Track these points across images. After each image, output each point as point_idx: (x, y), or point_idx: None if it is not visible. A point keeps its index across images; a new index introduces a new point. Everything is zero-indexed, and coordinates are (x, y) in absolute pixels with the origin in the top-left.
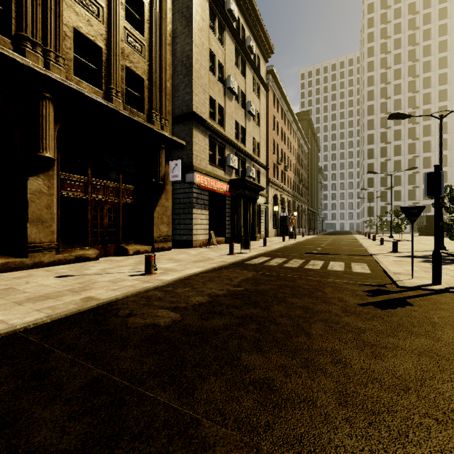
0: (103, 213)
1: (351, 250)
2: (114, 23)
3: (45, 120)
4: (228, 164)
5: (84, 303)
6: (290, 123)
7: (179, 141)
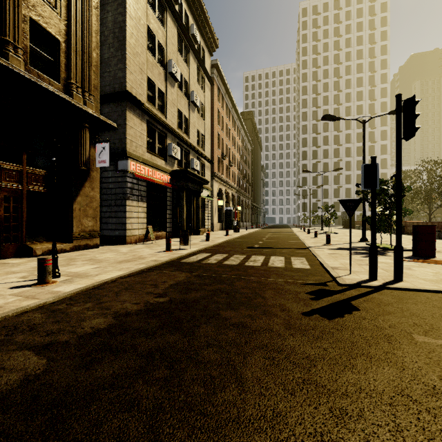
0: None
1: (290, 243)
2: None
3: None
4: (170, 154)
5: None
6: (235, 121)
7: (107, 121)
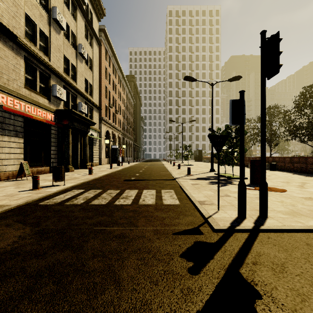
0: None
1: (161, 174)
2: None
3: None
4: (54, 94)
5: None
6: (120, 79)
7: None
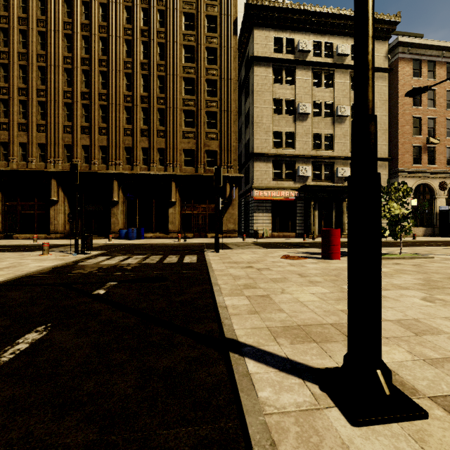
0: (199, 219)
1: None
2: (199, 135)
3: (172, 188)
4: (298, 175)
5: (146, 243)
6: None
7: (237, 175)
